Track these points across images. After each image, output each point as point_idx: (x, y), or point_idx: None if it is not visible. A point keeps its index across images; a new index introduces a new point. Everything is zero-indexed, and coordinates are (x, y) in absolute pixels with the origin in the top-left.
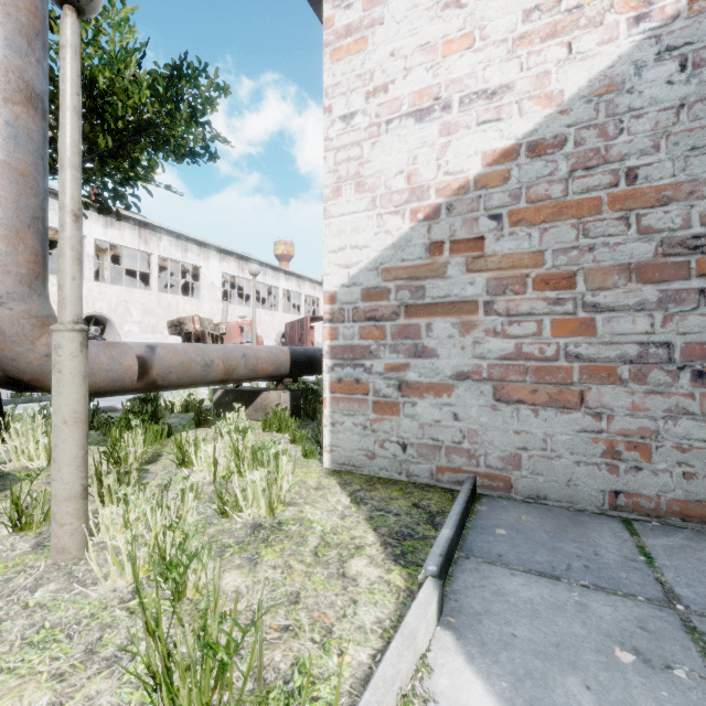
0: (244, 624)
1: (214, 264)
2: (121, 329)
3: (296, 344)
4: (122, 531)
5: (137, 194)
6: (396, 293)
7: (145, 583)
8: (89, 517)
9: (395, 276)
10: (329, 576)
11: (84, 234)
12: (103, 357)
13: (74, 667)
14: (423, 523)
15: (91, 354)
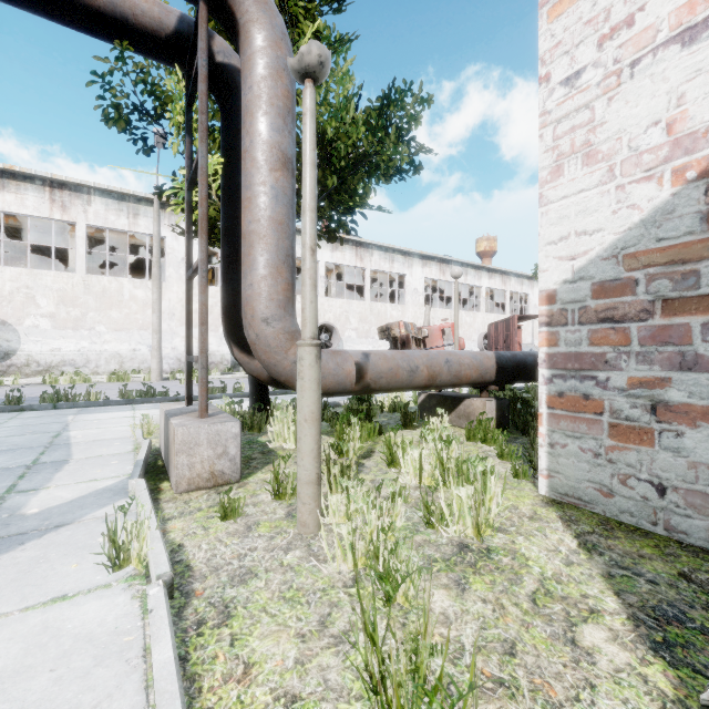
0: (453, 656)
1: (417, 270)
2: (343, 335)
3: (500, 346)
4: (345, 518)
5: (355, 220)
6: (647, 285)
7: (362, 573)
8: (322, 501)
9: (645, 262)
10: (552, 636)
11: (318, 259)
12: (330, 364)
13: (311, 633)
14: (699, 607)
15: (322, 361)
